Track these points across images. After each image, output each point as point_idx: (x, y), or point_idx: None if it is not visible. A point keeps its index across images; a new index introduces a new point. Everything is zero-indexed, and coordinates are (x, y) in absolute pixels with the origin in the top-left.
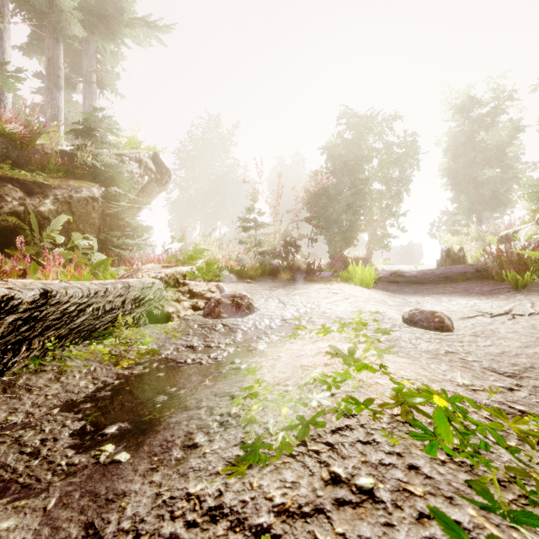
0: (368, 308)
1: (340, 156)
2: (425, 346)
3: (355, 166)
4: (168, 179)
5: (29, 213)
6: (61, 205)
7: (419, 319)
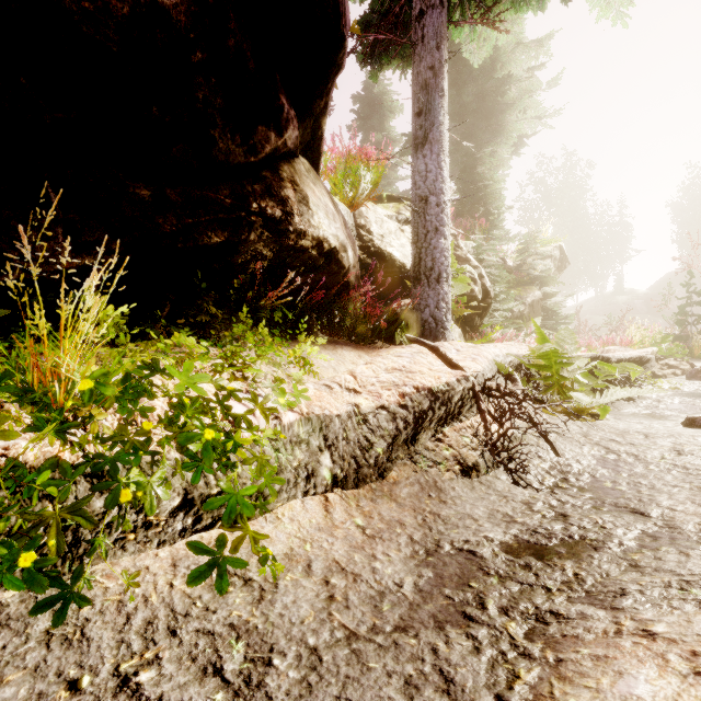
0: None
1: None
2: None
3: None
4: (565, 264)
5: (521, 316)
6: (530, 308)
7: None
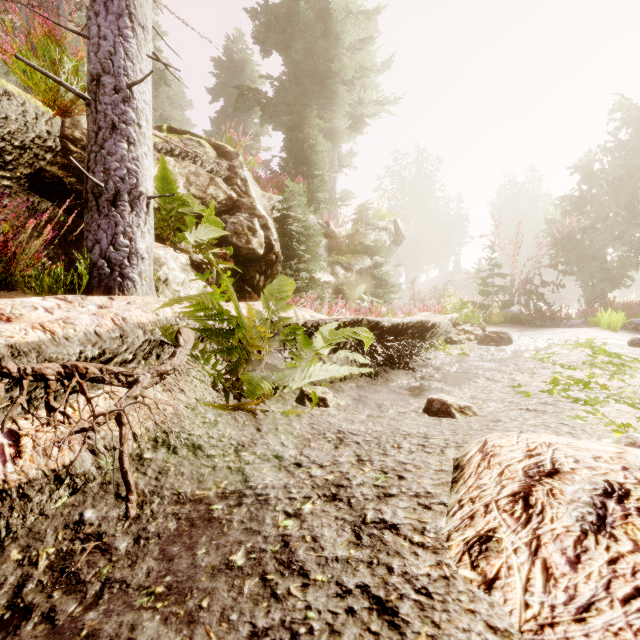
0: (604, 340)
1: (602, 172)
2: (628, 351)
3: (628, 181)
4: (401, 239)
5: (347, 283)
6: (358, 275)
7: (637, 343)
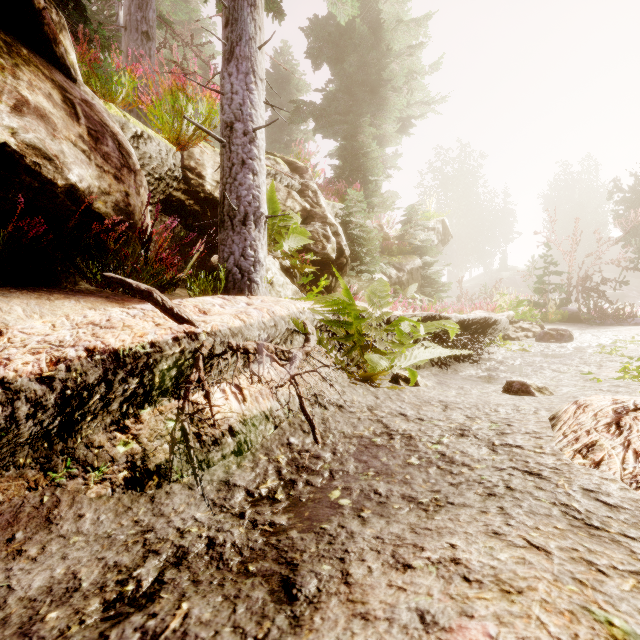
0: None
1: None
2: None
3: None
4: (449, 238)
5: (399, 282)
6: (409, 275)
7: None
